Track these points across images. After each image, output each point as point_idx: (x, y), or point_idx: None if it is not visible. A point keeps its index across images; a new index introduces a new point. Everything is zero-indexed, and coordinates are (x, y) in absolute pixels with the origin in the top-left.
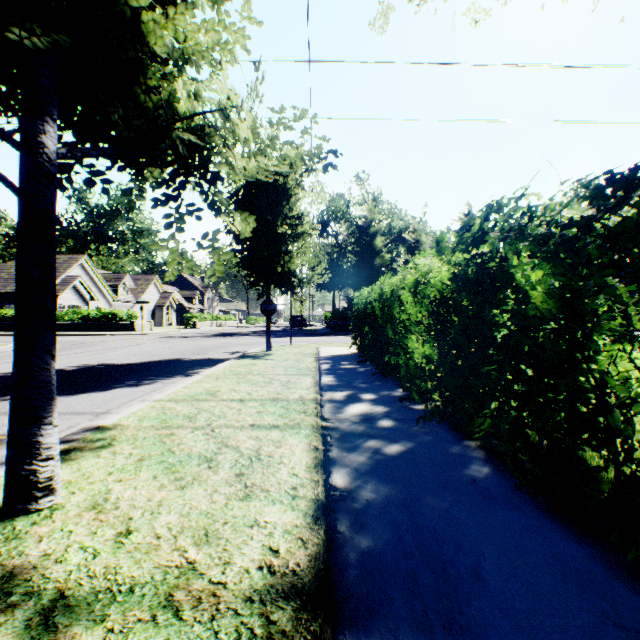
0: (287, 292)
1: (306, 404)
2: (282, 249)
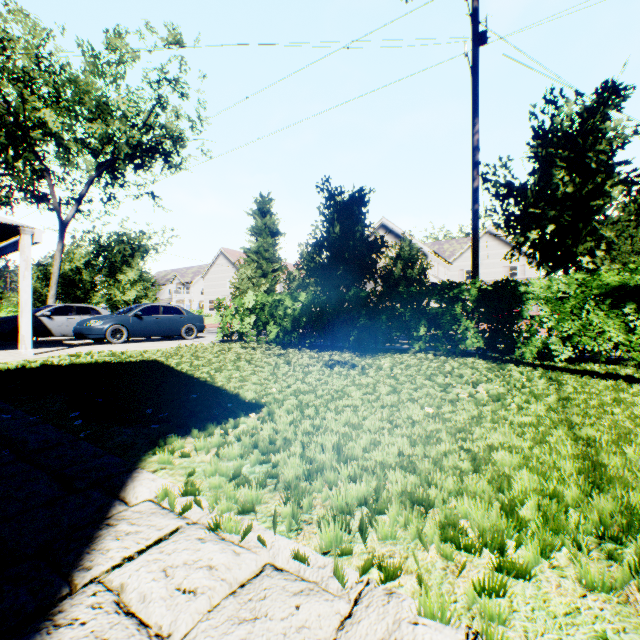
0: None
1: None
2: None
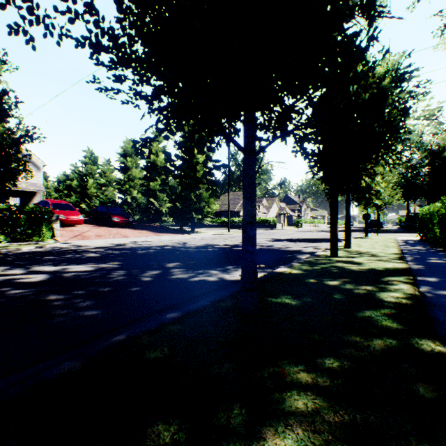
0: (376, 209)
1: (393, 246)
2: (375, 191)
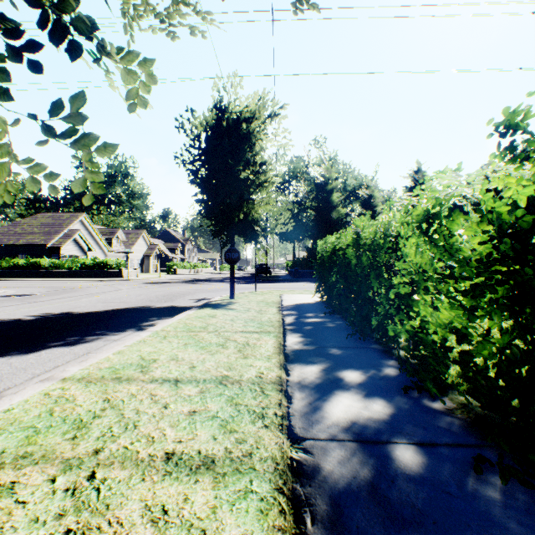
0: (250, 241)
1: (266, 393)
2: (244, 196)
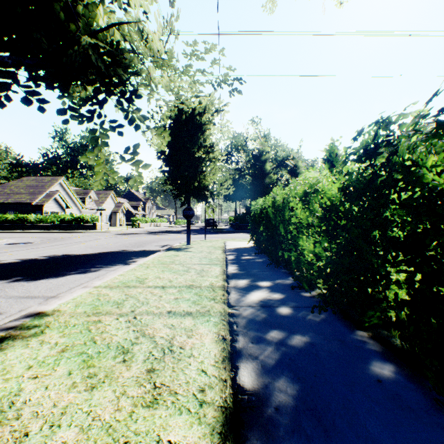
0: (202, 201)
1: (215, 291)
2: (198, 169)
